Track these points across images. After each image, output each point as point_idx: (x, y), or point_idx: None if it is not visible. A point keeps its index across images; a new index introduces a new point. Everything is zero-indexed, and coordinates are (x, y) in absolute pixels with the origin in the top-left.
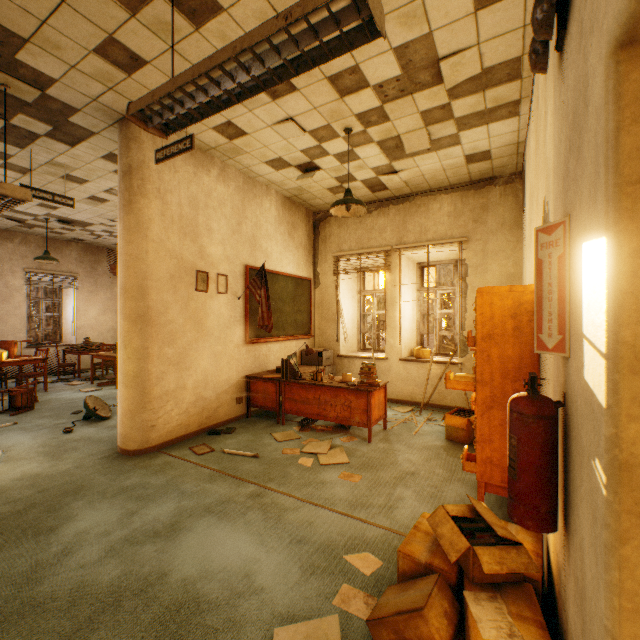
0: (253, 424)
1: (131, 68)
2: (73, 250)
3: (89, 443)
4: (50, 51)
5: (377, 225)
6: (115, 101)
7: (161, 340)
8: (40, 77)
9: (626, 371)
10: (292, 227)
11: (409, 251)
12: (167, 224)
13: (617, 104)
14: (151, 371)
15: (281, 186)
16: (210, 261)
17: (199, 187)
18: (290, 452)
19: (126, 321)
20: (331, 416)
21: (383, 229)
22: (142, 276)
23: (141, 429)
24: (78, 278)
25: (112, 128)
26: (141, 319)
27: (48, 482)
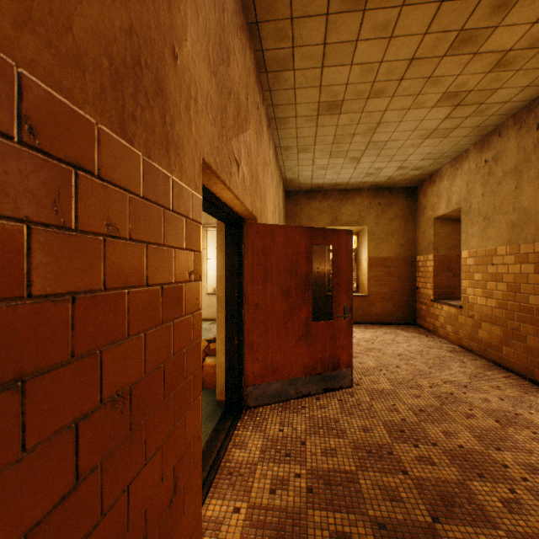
0: None
1: None
2: None
3: None
4: None
5: None
6: None
7: None
8: None
9: (219, 280)
10: None
11: (212, 228)
12: None
13: (218, 230)
14: None
15: None
16: None
17: None
18: None
19: None
20: None
21: None
22: None
23: None
24: None
25: None
26: None
27: None
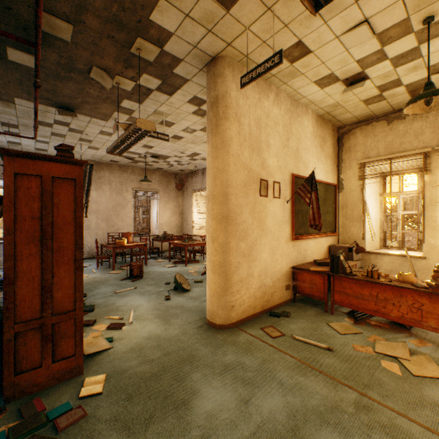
0: (302, 310)
1: (231, 2)
2: (156, 176)
3: (183, 311)
4: (173, 3)
5: (411, 129)
6: (209, 44)
7: (237, 236)
8: (162, 35)
9: None
10: (322, 141)
11: None
12: (241, 141)
13: None
14: (231, 261)
15: (318, 105)
16: (268, 171)
17: (261, 110)
18: (362, 350)
19: (213, 221)
20: (393, 315)
21: (419, 132)
22: (225, 184)
23: (224, 308)
24: (159, 193)
25: (200, 72)
26: (224, 219)
27: (167, 345)
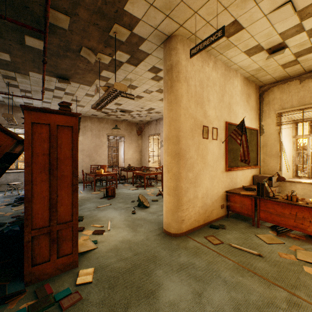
0: (235, 223)
1: None
2: (123, 125)
3: (146, 222)
4: None
5: None
6: (166, 26)
7: (186, 168)
8: (132, 21)
9: None
10: (248, 96)
11: None
12: (189, 98)
13: None
14: (182, 187)
15: (245, 69)
16: (208, 120)
17: (203, 74)
18: (286, 257)
19: (168, 157)
20: (309, 230)
21: None
22: (177, 130)
23: (177, 221)
24: (125, 137)
25: (158, 48)
26: (177, 155)
27: (136, 248)
